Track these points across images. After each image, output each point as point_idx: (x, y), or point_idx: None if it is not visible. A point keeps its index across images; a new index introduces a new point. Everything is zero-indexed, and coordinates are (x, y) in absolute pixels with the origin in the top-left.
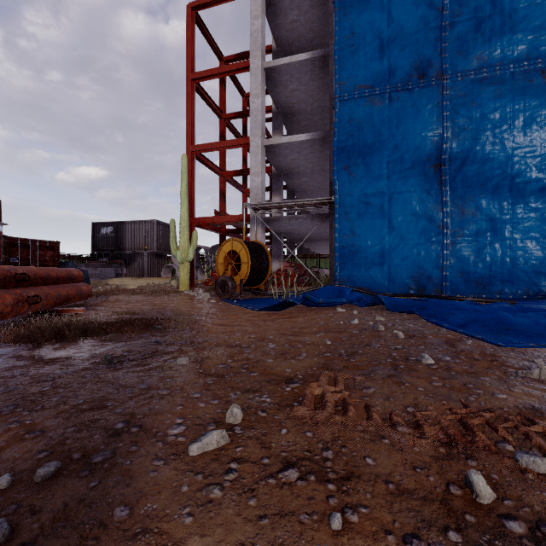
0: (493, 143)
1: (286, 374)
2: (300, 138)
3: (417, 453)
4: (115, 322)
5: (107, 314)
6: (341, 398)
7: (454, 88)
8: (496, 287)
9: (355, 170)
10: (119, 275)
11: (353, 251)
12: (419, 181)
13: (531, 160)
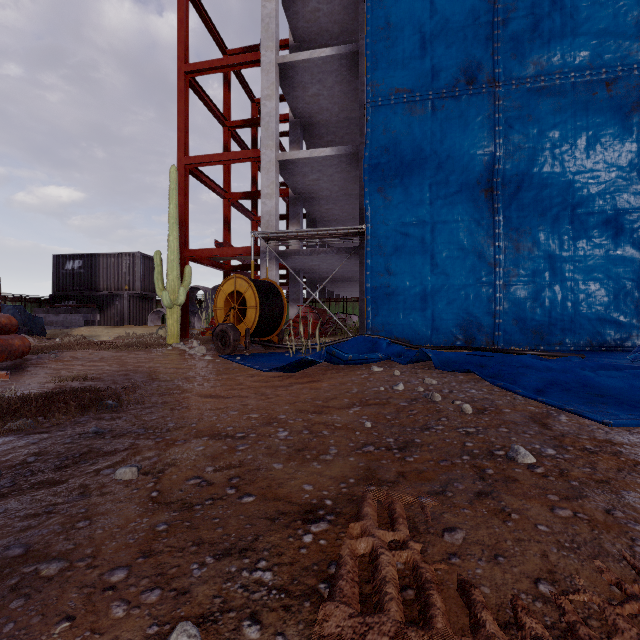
0: (552, 166)
1: (304, 496)
2: (323, 153)
3: None
4: (43, 395)
5: (45, 380)
6: (409, 563)
7: (508, 97)
8: (556, 338)
9: (391, 193)
10: (89, 323)
11: (389, 293)
12: (467, 208)
13: (595, 188)
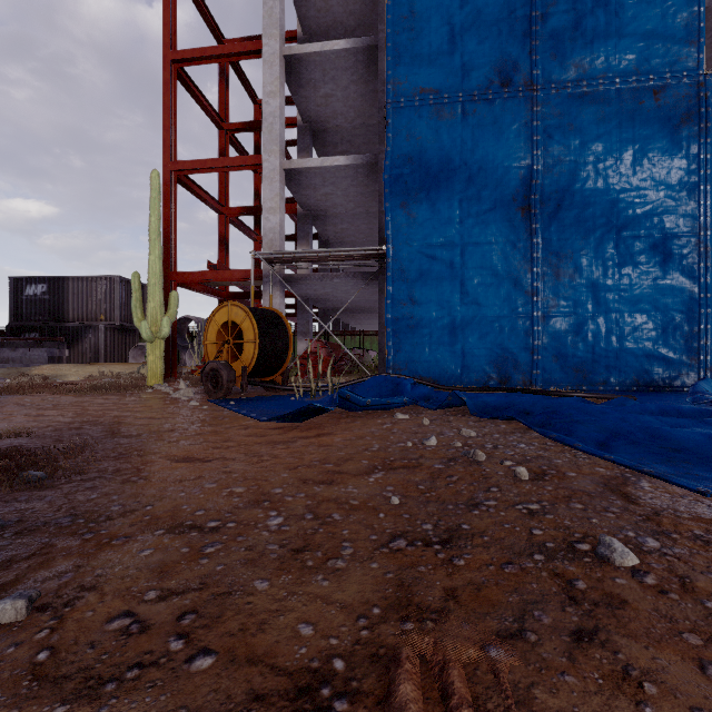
0: (596, 182)
1: (298, 652)
2: (337, 162)
3: None
4: None
5: None
6: None
7: (547, 103)
8: (600, 376)
9: (415, 209)
10: (55, 360)
11: (413, 325)
12: (502, 229)
13: (642, 208)
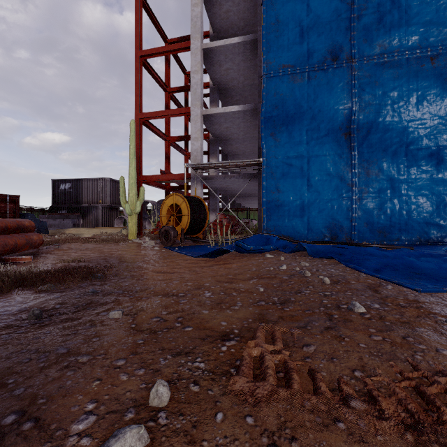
0: (392, 116)
1: (221, 328)
2: (233, 109)
3: (382, 445)
4: (57, 270)
5: (54, 262)
6: (282, 361)
7: (361, 69)
8: (395, 235)
9: (279, 136)
10: (76, 226)
11: (278, 205)
12: (332, 146)
13: (423, 131)
